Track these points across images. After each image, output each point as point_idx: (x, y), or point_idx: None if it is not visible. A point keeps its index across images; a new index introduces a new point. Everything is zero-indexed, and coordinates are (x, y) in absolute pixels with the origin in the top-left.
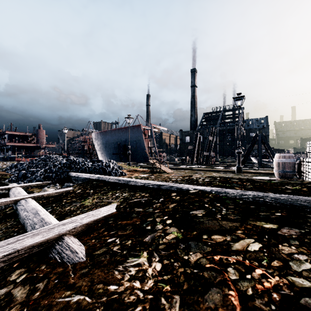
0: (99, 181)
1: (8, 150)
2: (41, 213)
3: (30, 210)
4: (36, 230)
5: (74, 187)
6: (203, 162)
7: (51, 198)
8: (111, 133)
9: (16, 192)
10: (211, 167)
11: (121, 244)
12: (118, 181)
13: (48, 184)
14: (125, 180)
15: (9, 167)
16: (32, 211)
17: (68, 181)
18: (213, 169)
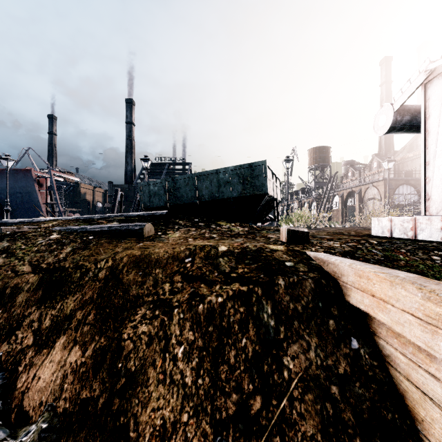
0: None
1: None
2: None
3: None
4: None
5: None
6: None
7: None
8: None
9: None
10: None
11: None
12: None
13: None
14: (3, 221)
15: None
16: None
17: None
18: None
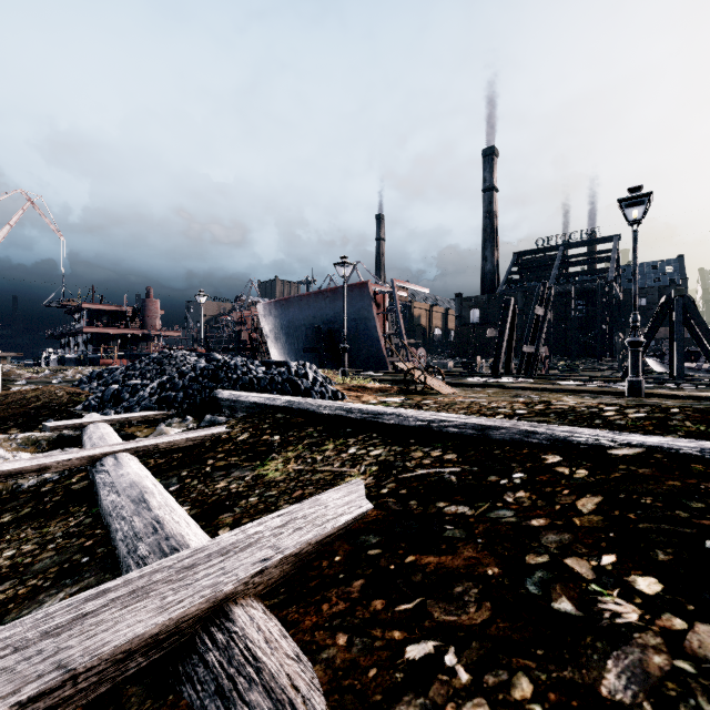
0: (291, 412)
1: (86, 343)
2: (152, 501)
3: (125, 489)
4: (139, 570)
5: (231, 426)
6: (520, 369)
7: (177, 452)
8: (300, 303)
9: (95, 436)
10: (548, 383)
11: (489, 696)
12: (347, 413)
13: (169, 417)
14: (367, 411)
15: (86, 378)
16: (131, 491)
17: (213, 411)
18: (560, 387)
